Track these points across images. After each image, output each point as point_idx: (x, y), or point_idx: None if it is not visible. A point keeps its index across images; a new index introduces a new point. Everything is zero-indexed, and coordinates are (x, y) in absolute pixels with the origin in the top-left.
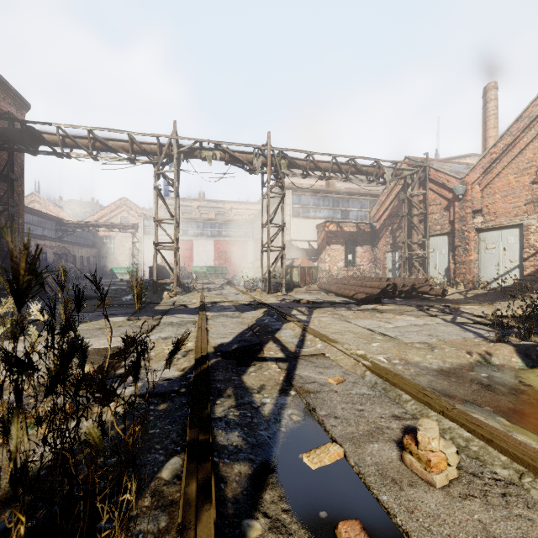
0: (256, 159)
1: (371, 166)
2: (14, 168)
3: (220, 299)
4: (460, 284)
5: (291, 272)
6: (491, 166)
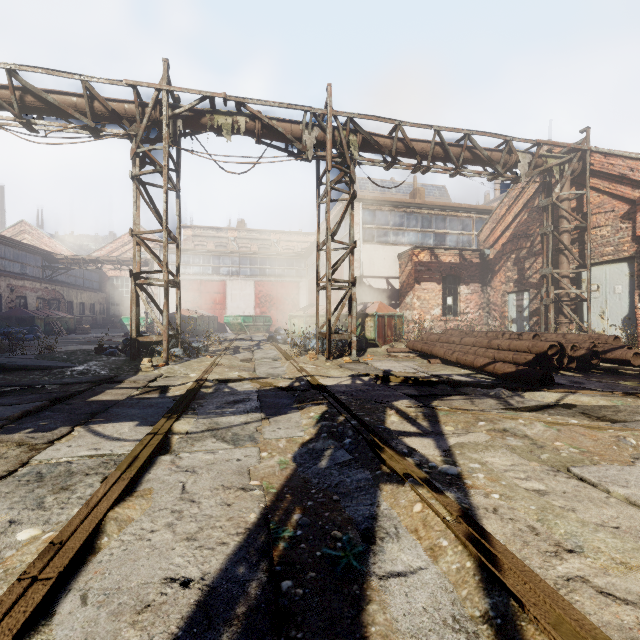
0: (308, 132)
1: (496, 150)
2: None
3: (239, 374)
4: None
5: (362, 324)
6: None
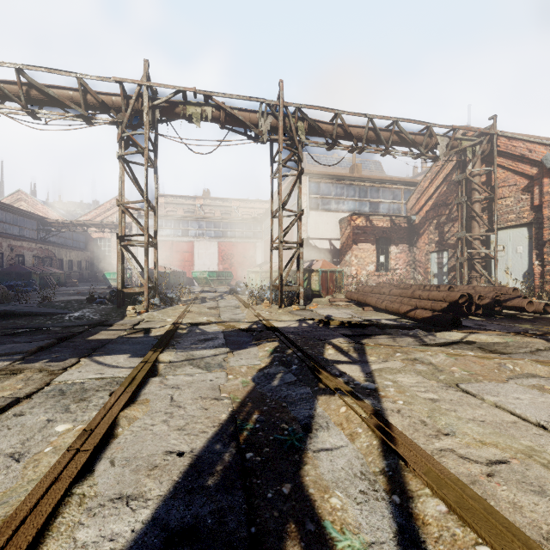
0: (263, 119)
1: (419, 134)
2: None
3: (207, 318)
4: None
5: (309, 278)
6: None
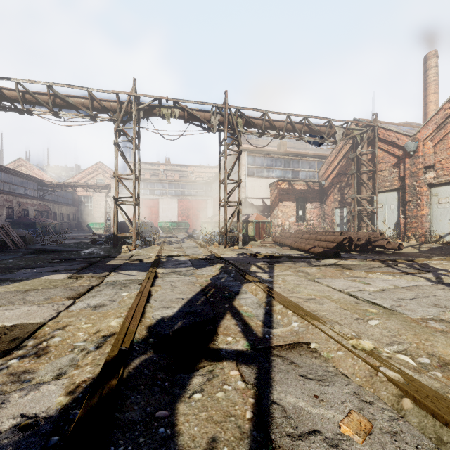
0: (214, 117)
1: (323, 126)
2: None
3: (177, 253)
4: (412, 238)
5: (246, 227)
6: (445, 122)
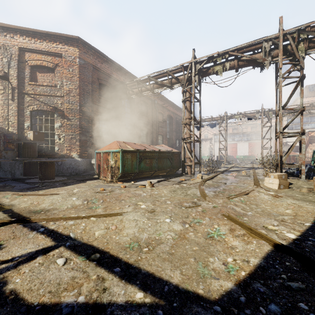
0: (257, 114)
1: None
2: (182, 130)
3: (239, 166)
4: None
5: None
6: None
